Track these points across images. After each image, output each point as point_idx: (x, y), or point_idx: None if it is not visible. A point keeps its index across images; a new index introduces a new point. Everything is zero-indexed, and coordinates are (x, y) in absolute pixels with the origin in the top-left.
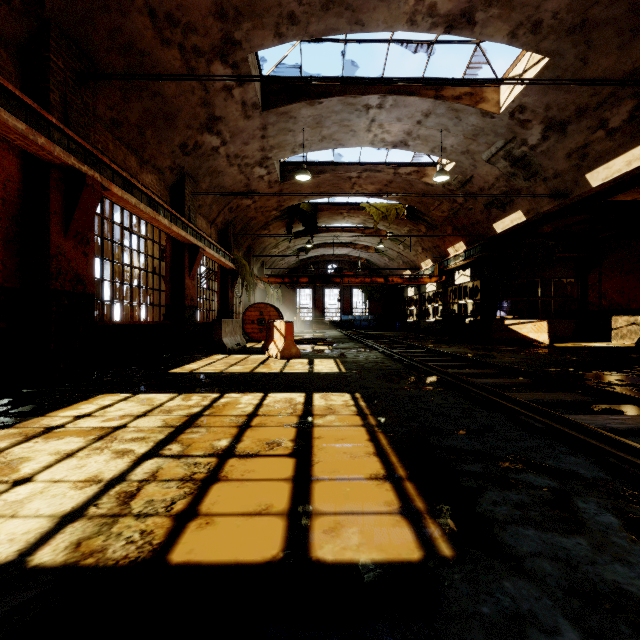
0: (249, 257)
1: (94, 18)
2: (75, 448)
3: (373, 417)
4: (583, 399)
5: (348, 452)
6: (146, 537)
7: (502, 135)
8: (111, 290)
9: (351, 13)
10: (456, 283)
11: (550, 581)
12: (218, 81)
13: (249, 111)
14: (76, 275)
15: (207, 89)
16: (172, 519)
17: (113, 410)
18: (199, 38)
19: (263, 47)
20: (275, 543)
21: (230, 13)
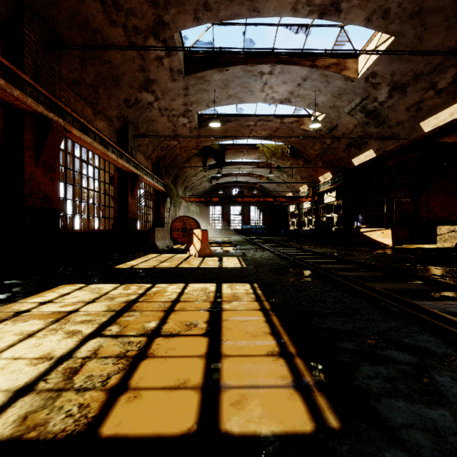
0: (176, 183)
1: (58, 3)
2: (36, 329)
3: (268, 303)
4: (425, 288)
5: (249, 332)
6: (83, 410)
7: (359, 94)
8: (72, 206)
9: (250, 3)
10: (325, 202)
11: (425, 452)
12: (152, 53)
13: (175, 75)
14: (45, 195)
15: (144, 59)
16: (106, 393)
17: (70, 297)
18: (138, 20)
19: (185, 28)
20: (190, 416)
21: (160, 1)
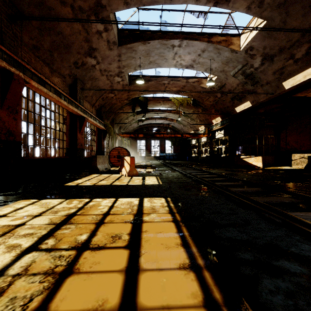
0: (113, 124)
1: None
2: None
3: (178, 214)
4: (294, 201)
5: (164, 243)
6: None
7: (241, 62)
8: (33, 140)
9: None
10: (216, 137)
11: None
12: (94, 28)
13: (111, 46)
14: (8, 131)
15: (88, 32)
16: None
17: (21, 211)
18: (82, 2)
19: (118, 10)
20: None
21: None
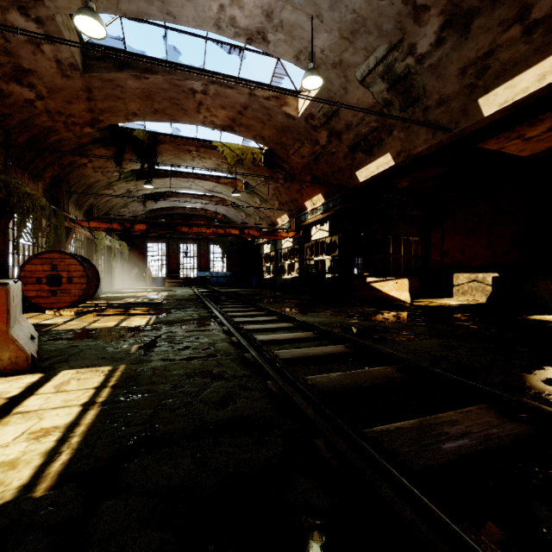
0: (58, 192)
1: None
2: None
3: None
4: None
5: None
6: None
7: (387, 35)
8: None
9: None
10: (313, 238)
11: None
12: None
13: None
14: None
15: None
16: None
17: None
18: None
19: None
20: None
21: None
